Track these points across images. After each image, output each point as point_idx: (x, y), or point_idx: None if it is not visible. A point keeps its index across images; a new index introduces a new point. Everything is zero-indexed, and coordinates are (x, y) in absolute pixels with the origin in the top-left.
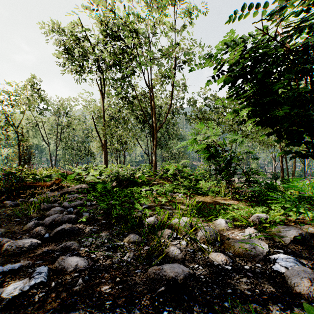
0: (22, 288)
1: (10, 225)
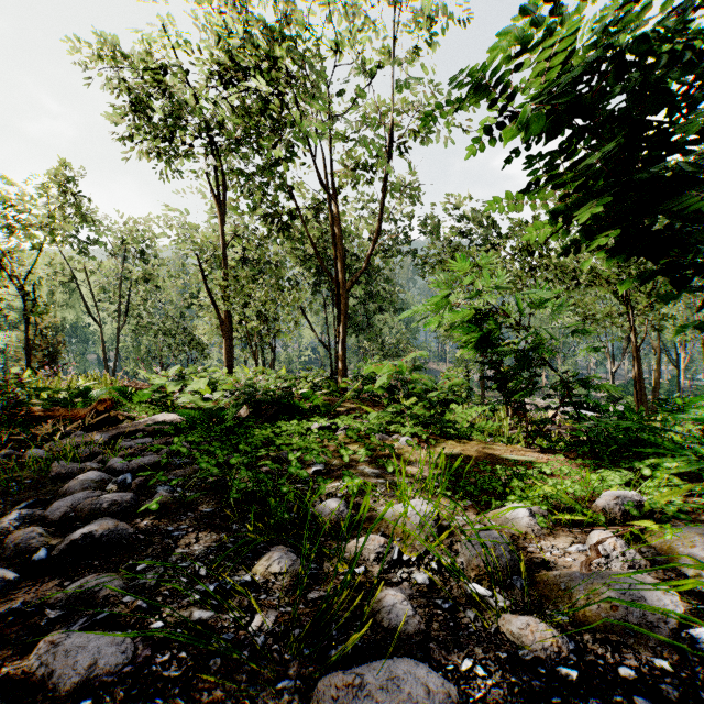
0: None
1: None
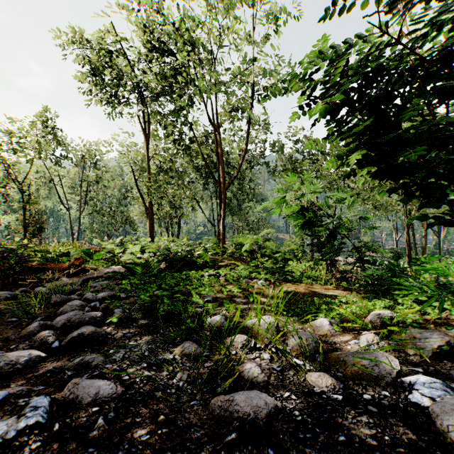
0: (4, 434)
1: (2, 328)
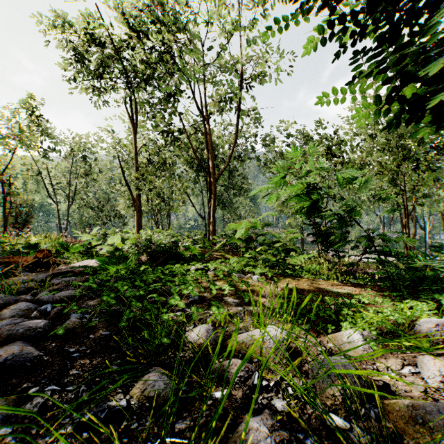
0: None
1: None
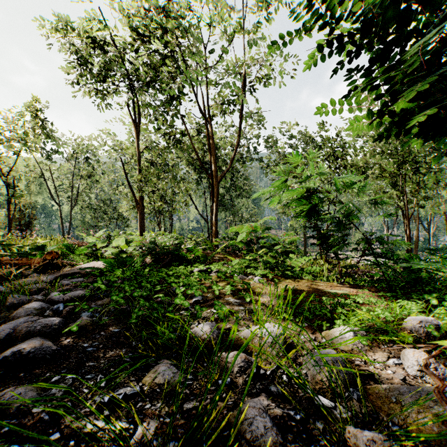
0: None
1: None
